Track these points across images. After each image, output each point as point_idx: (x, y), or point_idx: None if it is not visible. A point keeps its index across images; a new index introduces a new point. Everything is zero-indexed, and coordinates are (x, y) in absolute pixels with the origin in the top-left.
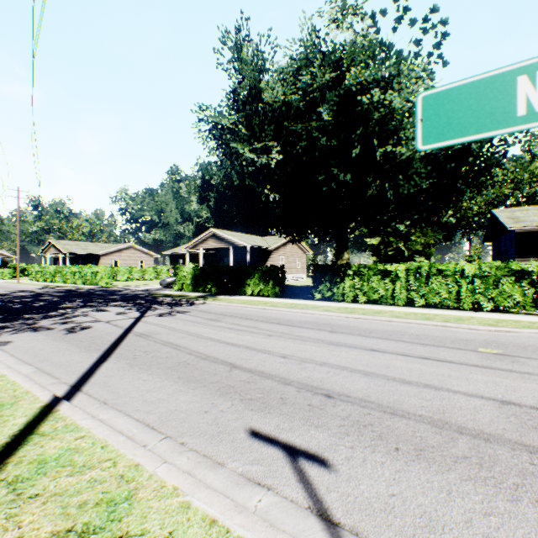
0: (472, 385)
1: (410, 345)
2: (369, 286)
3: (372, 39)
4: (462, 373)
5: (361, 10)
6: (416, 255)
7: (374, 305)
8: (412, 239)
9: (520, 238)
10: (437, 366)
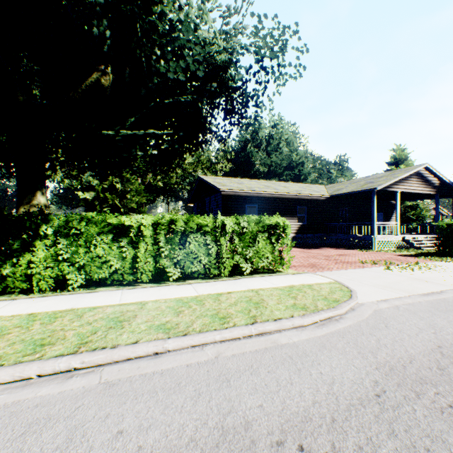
0: None
1: None
2: (91, 254)
3: None
4: None
5: None
6: (132, 213)
7: (102, 291)
8: (128, 198)
9: (225, 199)
10: None
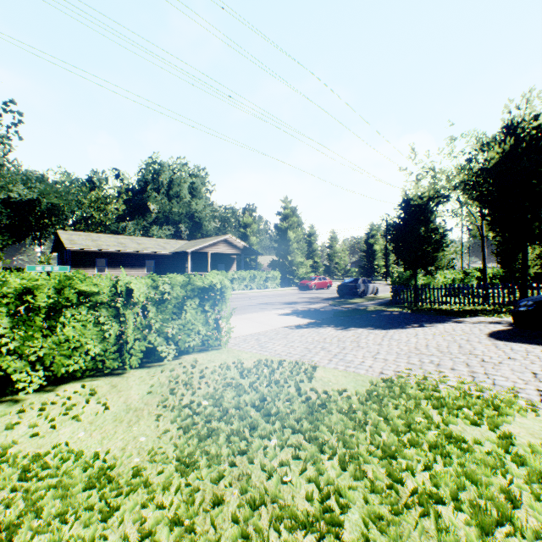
0: None
1: None
2: None
3: None
4: None
5: None
6: None
7: None
8: None
9: (75, 254)
10: None
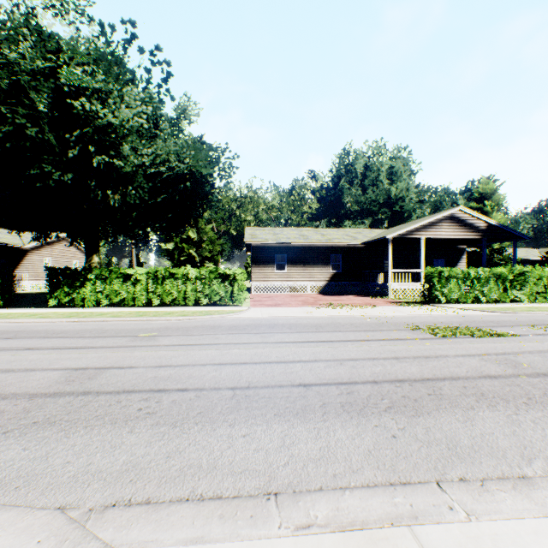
0: (76, 362)
1: (82, 339)
2: (112, 289)
3: (101, 47)
4: (86, 354)
5: (83, 13)
6: (207, 261)
7: (115, 308)
8: (203, 247)
9: (255, 250)
10: (72, 353)
